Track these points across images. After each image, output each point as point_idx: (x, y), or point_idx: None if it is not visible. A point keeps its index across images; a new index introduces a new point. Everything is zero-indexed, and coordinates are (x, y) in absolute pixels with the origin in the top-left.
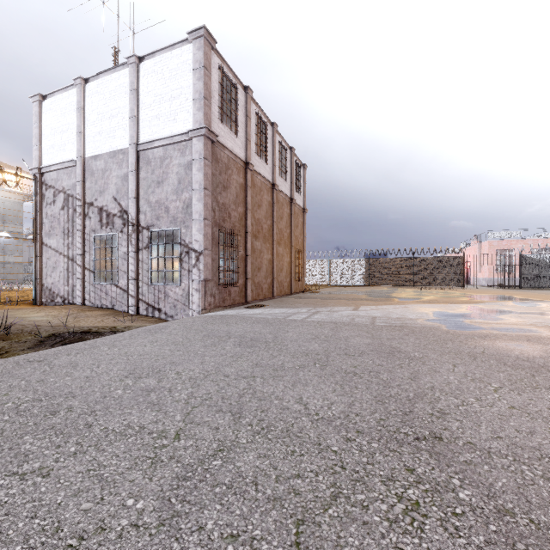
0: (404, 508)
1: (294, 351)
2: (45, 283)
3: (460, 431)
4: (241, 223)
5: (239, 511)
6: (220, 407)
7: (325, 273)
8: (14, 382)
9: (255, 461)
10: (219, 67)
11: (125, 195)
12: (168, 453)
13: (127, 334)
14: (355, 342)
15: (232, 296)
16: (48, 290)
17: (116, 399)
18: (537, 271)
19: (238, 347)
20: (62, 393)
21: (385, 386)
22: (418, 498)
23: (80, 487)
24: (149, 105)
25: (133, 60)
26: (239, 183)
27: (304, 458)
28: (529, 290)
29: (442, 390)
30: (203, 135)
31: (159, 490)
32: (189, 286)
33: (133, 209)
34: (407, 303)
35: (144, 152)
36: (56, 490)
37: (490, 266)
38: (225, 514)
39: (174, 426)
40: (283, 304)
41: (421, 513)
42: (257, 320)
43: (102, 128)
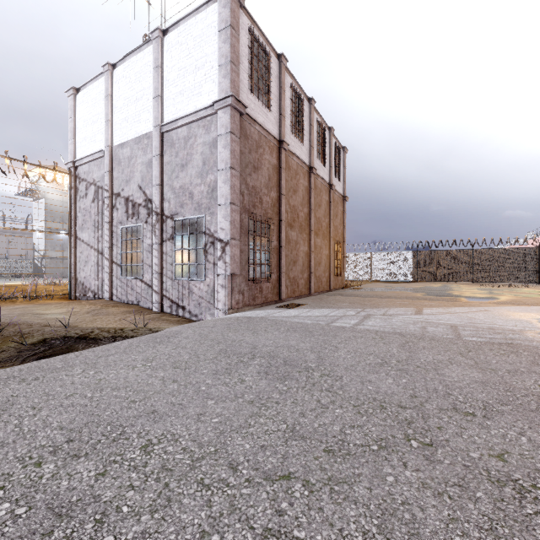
0: None
1: (356, 393)
2: (78, 277)
3: None
4: (275, 210)
5: None
6: None
7: (366, 268)
8: None
9: None
10: (249, 30)
11: (149, 183)
12: None
13: (125, 344)
14: (455, 377)
15: (264, 292)
16: (81, 284)
17: None
18: None
19: (264, 379)
20: None
21: None
22: None
23: None
24: (173, 81)
25: (157, 34)
26: (272, 164)
27: None
28: None
29: None
30: (229, 105)
31: None
32: (214, 281)
33: (157, 197)
34: (484, 305)
35: (168, 134)
36: None
37: None
38: None
39: None
40: (323, 303)
41: None
42: (292, 327)
43: (128, 113)
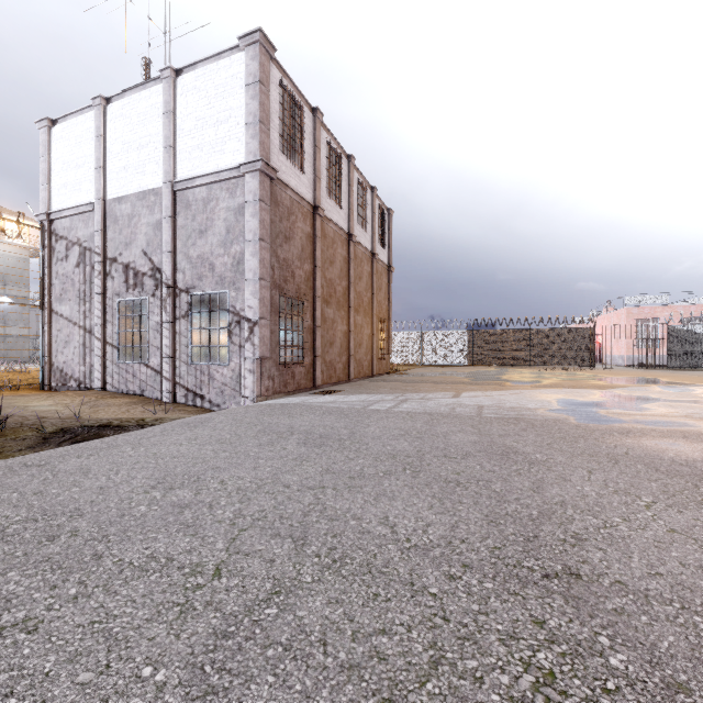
0: (533, 681)
1: (377, 451)
2: (55, 362)
3: (604, 565)
4: (309, 285)
5: (300, 686)
6: (277, 530)
7: (416, 349)
8: (2, 495)
9: (324, 610)
10: (279, 82)
11: (157, 248)
12: (203, 597)
13: (158, 429)
14: (457, 440)
15: (296, 378)
16: (59, 370)
17: (137, 518)
18: (689, 346)
19: (303, 447)
20: (65, 510)
21: (499, 500)
22: (553, 666)
23: (78, 648)
24: (189, 131)
25: (168, 73)
26: (305, 233)
27: (392, 605)
28: (680, 371)
29: (575, 506)
30: (258, 170)
31: (188, 653)
32: (240, 366)
33: (168, 266)
34: (523, 388)
35: (183, 192)
36: (44, 652)
37: (628, 340)
38: (280, 690)
39: (214, 558)
40: (362, 389)
41: (558, 689)
42: (328, 411)
43: (129, 162)
